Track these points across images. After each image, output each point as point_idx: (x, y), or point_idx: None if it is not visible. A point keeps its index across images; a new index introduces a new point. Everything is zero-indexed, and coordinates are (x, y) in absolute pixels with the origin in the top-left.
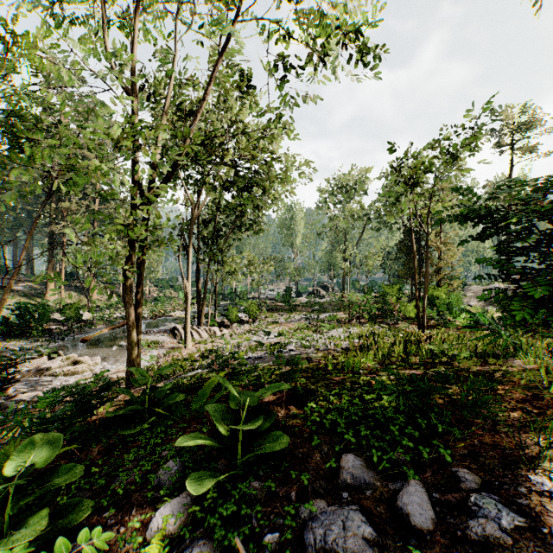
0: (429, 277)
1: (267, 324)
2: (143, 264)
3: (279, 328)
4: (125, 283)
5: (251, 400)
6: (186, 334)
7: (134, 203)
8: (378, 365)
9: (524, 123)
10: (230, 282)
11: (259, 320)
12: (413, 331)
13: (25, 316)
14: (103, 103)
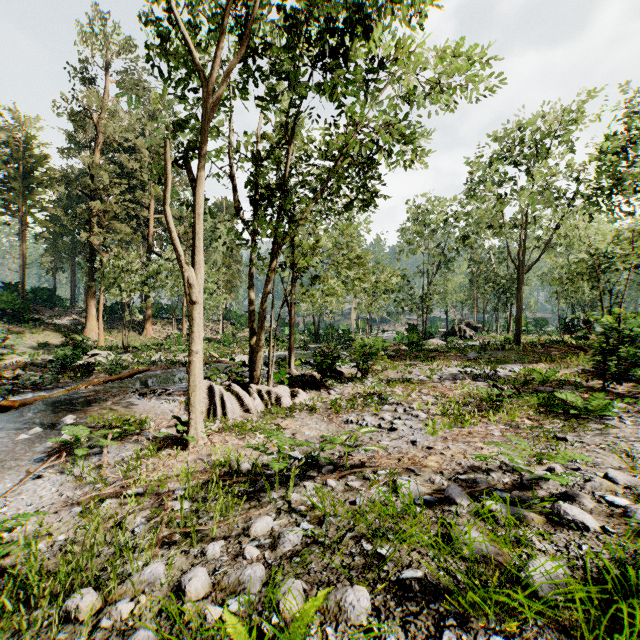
0: None
1: (390, 383)
2: None
3: (422, 396)
4: None
5: None
6: (190, 408)
7: None
8: None
9: None
10: (313, 293)
11: (373, 375)
12: None
13: None
14: None
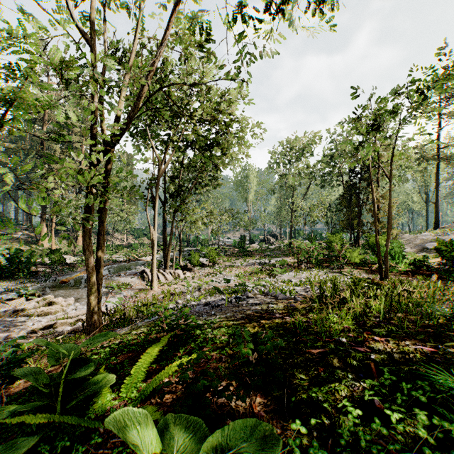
0: (391, 224)
1: (225, 268)
2: (105, 212)
3: (235, 272)
4: (84, 230)
5: (189, 451)
6: (152, 277)
7: (92, 150)
8: (358, 326)
9: (451, 91)
10: (192, 230)
11: (218, 264)
12: (375, 279)
13: (14, 260)
14: (37, 23)
